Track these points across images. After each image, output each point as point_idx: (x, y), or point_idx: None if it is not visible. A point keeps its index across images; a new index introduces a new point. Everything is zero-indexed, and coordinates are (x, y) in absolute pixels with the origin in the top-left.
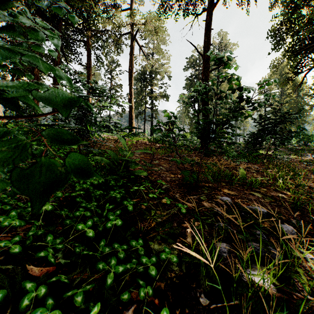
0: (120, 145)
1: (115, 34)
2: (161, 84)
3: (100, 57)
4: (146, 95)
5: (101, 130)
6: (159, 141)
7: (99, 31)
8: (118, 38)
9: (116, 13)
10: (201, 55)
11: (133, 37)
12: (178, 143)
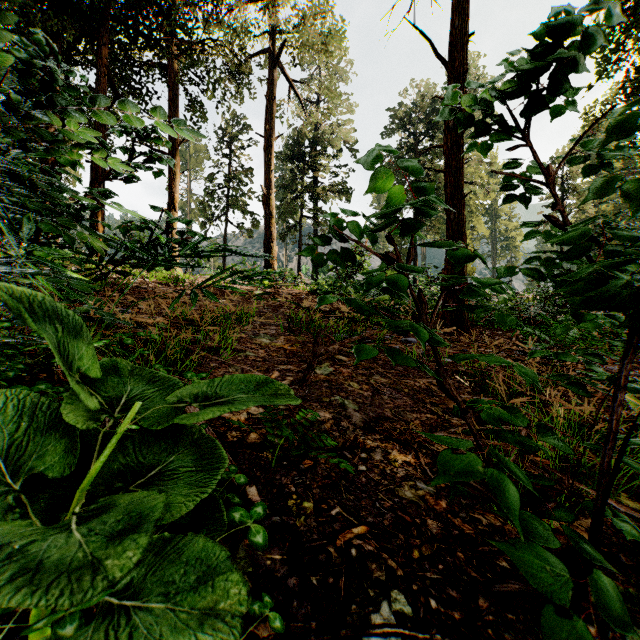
0: (216, 310)
1: (233, 50)
2: (335, 166)
3: (200, 103)
4: (303, 190)
5: (135, 263)
6: (332, 291)
7: (196, 43)
8: (240, 60)
9: (235, 3)
10: (445, 64)
11: (273, 58)
12: (380, 297)
